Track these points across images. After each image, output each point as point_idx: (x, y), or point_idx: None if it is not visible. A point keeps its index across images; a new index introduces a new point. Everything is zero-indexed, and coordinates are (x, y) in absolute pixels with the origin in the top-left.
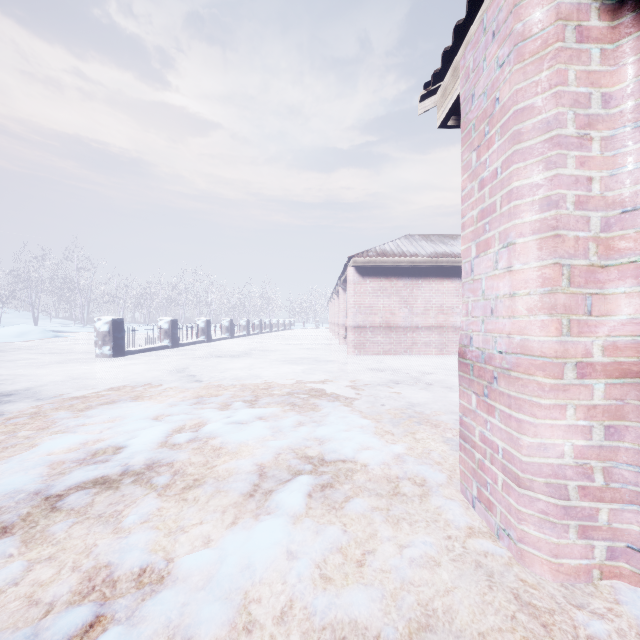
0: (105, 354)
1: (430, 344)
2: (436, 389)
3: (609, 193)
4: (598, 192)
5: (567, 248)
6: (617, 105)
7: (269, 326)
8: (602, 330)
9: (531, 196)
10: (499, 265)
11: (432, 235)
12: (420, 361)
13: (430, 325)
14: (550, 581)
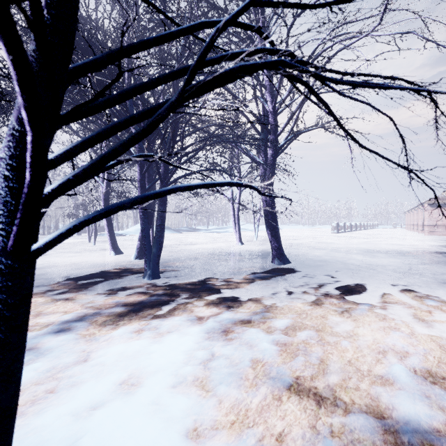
0: (335, 232)
1: None
2: None
3: None
4: None
5: None
6: None
7: (366, 226)
8: None
9: None
10: None
11: None
12: None
13: None
14: None
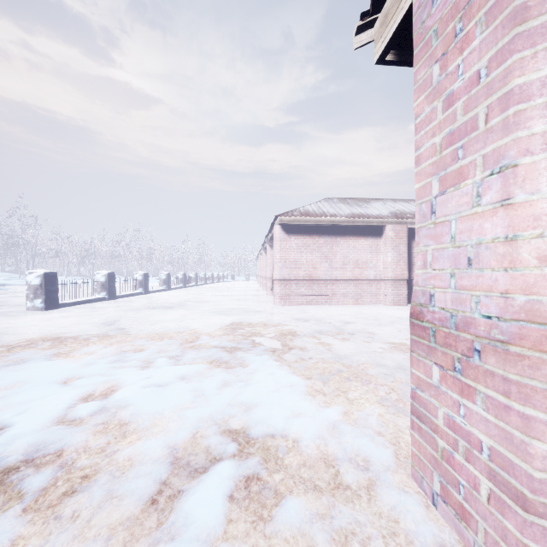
0: (37, 307)
1: (347, 295)
2: (359, 339)
3: None
4: None
5: None
6: None
7: (204, 279)
8: None
9: (545, 95)
10: (484, 199)
11: (348, 199)
12: (339, 310)
13: (347, 278)
14: None
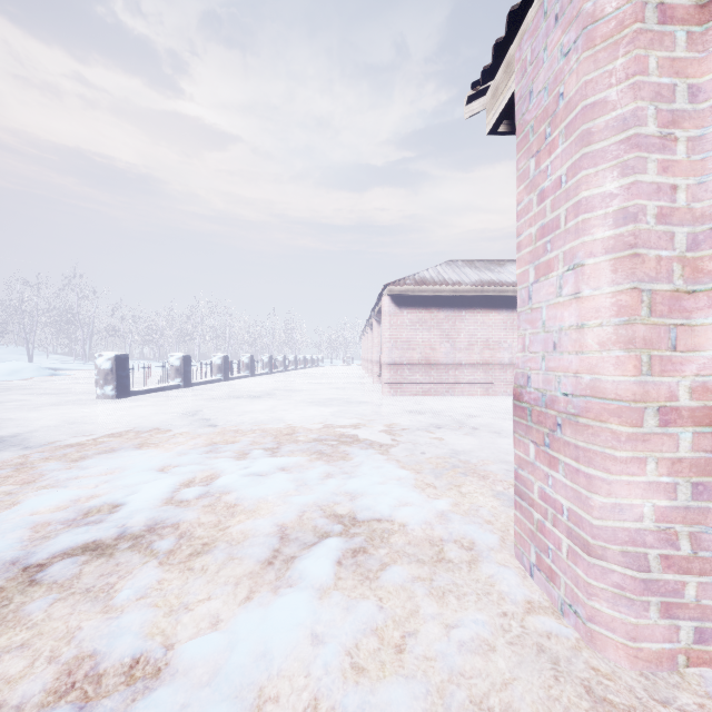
0: (107, 395)
1: (475, 383)
2: (483, 434)
3: (697, 204)
4: (684, 203)
5: (647, 270)
6: (707, 99)
7: (294, 363)
8: (689, 368)
9: (603, 208)
10: (564, 291)
11: (477, 261)
12: (464, 402)
13: (475, 362)
14: (627, 669)
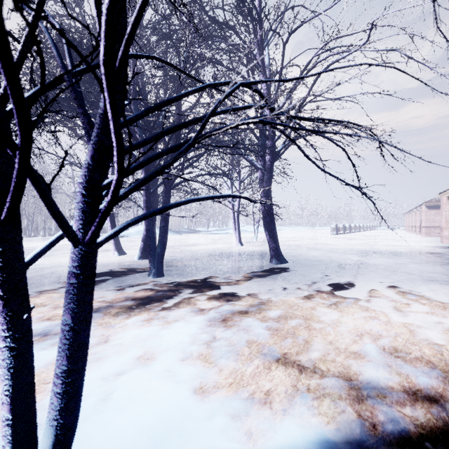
0: (334, 234)
1: None
2: None
3: None
4: None
5: (446, 219)
6: None
7: (366, 227)
8: None
9: (444, 215)
10: (442, 220)
11: None
12: None
13: None
14: (445, 244)
